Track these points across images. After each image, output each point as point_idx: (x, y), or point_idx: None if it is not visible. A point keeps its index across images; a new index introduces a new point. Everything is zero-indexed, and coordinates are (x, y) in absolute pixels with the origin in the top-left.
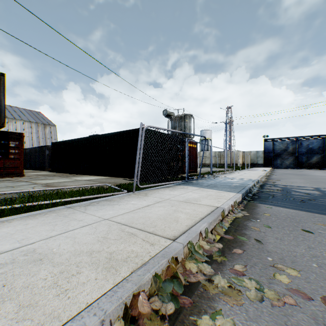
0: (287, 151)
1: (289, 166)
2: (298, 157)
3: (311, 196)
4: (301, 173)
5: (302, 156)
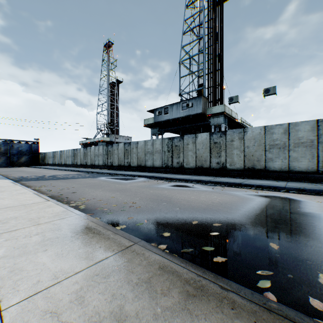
0: (0, 151)
1: (3, 165)
2: (11, 157)
3: (37, 178)
4: (19, 170)
5: (14, 156)
